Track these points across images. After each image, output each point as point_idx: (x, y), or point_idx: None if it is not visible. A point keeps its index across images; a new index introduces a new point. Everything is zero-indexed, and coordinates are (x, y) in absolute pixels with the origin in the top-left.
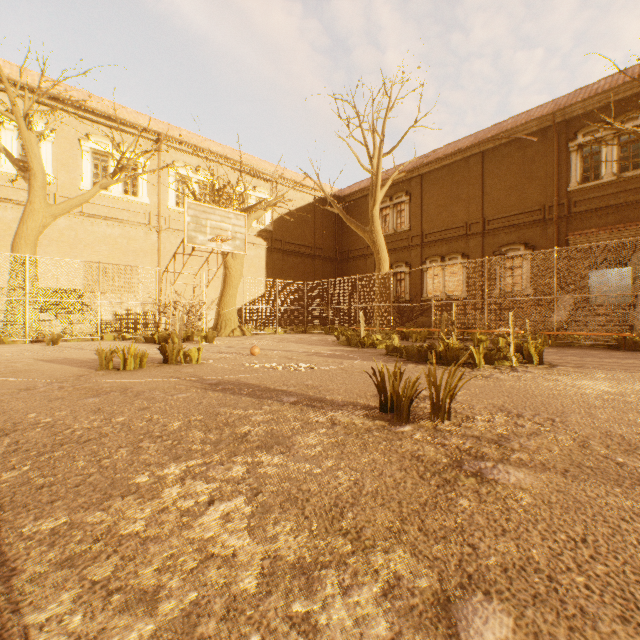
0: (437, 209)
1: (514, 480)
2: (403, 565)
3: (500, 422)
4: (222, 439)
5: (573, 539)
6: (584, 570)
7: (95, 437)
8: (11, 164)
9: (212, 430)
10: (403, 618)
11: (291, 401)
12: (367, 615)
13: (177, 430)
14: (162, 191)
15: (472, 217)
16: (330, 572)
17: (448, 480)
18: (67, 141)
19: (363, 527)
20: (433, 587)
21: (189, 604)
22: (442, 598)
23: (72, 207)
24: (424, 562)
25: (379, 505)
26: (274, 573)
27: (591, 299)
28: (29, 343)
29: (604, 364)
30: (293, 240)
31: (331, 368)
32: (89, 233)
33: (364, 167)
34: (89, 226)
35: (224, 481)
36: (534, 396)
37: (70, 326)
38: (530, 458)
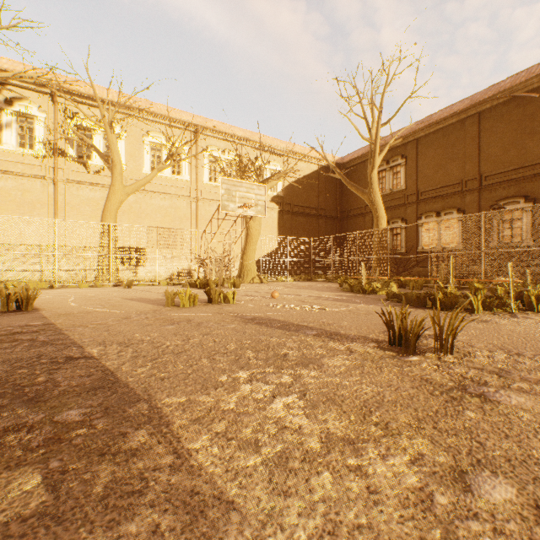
0: (432, 169)
1: (515, 402)
2: (424, 447)
3: (500, 358)
4: (269, 357)
5: None
6: None
7: (183, 351)
8: (99, 158)
9: (260, 351)
10: (428, 477)
11: (313, 334)
12: (401, 472)
13: (235, 349)
14: (199, 170)
15: (468, 174)
16: (369, 445)
17: (455, 398)
18: (134, 138)
19: (389, 422)
20: (449, 463)
21: (279, 450)
22: (457, 470)
23: (139, 187)
24: (440, 448)
25: (399, 409)
26: (329, 441)
27: None
28: (112, 287)
29: None
30: (300, 203)
31: (340, 310)
32: (149, 205)
33: (363, 137)
34: (149, 200)
35: (279, 384)
36: (535, 339)
37: (136, 274)
38: (530, 388)
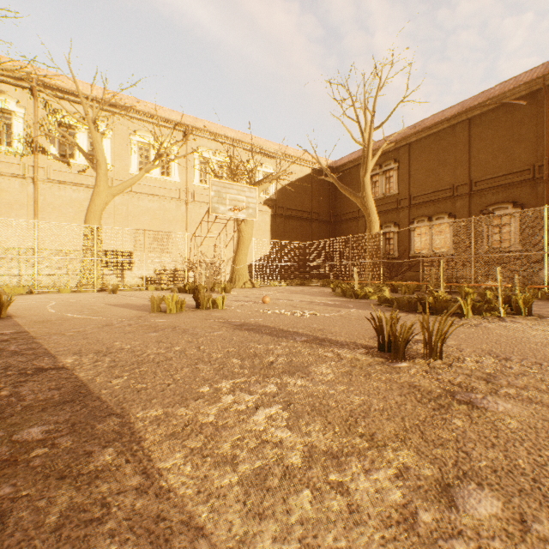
0: (424, 174)
1: (502, 409)
2: (409, 459)
3: (488, 363)
4: (254, 365)
5: None
6: None
7: (164, 360)
8: (83, 157)
9: (246, 359)
10: (413, 492)
11: (302, 340)
12: (385, 487)
13: (220, 357)
14: (189, 171)
15: (459, 179)
16: (353, 458)
17: (442, 405)
18: (121, 137)
19: (374, 432)
20: (435, 476)
21: (258, 467)
22: (442, 483)
23: (125, 188)
24: (426, 459)
25: (386, 418)
26: (312, 455)
27: None
28: (96, 292)
29: None
30: (293, 206)
31: (331, 315)
32: (136, 207)
33: (356, 141)
34: (136, 202)
35: (263, 394)
36: (522, 343)
37: (123, 279)
38: (517, 393)
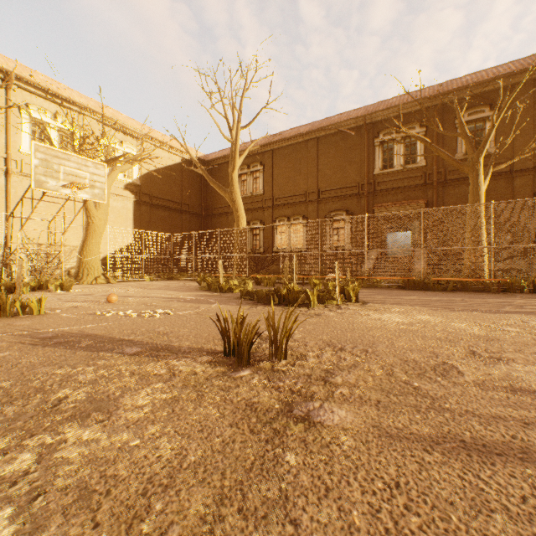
0: (285, 179)
1: (338, 420)
2: None
3: (327, 357)
4: (23, 412)
5: (389, 486)
6: (401, 528)
7: None
8: None
9: (14, 401)
10: None
11: (134, 352)
12: None
13: None
14: (13, 133)
15: (310, 188)
16: None
17: (278, 430)
18: None
19: (171, 524)
20: None
21: None
22: None
23: None
24: None
25: (198, 482)
26: None
27: (389, 253)
28: None
29: (397, 300)
30: (161, 195)
31: (187, 313)
32: None
33: (225, 136)
34: None
35: None
36: (353, 330)
37: None
38: (351, 392)
